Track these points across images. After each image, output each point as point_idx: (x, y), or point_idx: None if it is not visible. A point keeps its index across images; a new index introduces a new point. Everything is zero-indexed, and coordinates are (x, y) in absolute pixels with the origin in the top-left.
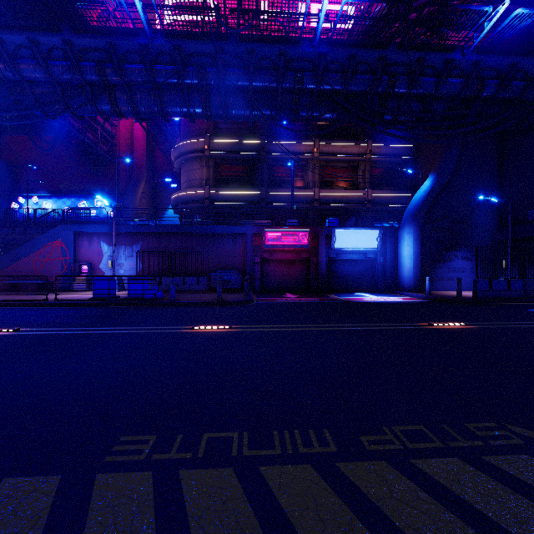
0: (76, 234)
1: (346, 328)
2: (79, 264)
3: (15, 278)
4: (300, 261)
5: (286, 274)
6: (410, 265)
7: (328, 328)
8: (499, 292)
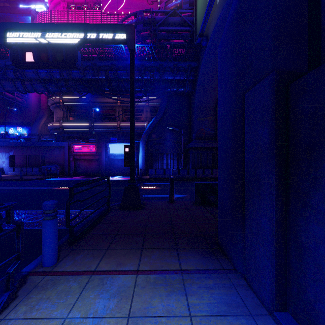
0: None
1: (19, 188)
2: None
3: None
4: (96, 160)
5: (88, 166)
6: (141, 162)
7: (12, 188)
8: (159, 175)
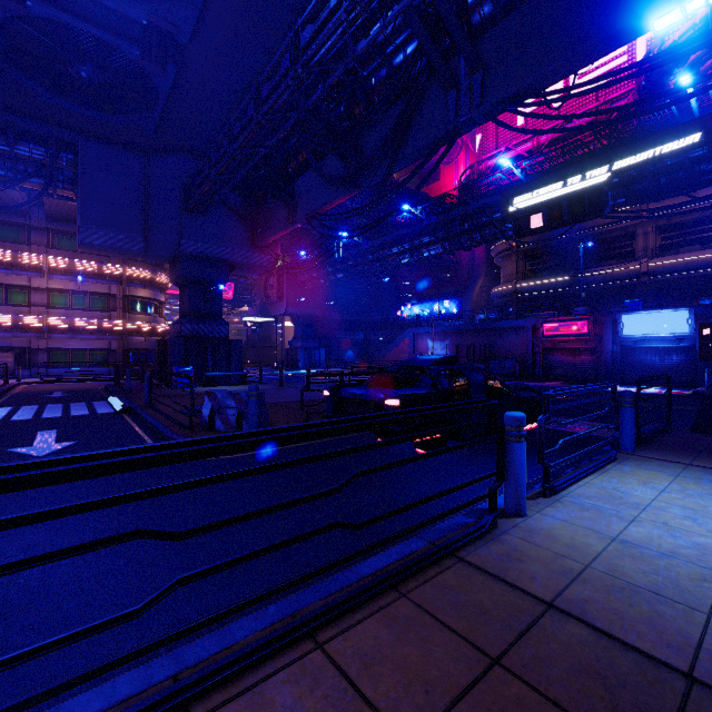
0: (415, 334)
1: None
2: (416, 354)
3: (388, 363)
4: (588, 350)
5: (571, 363)
6: None
7: None
8: None
